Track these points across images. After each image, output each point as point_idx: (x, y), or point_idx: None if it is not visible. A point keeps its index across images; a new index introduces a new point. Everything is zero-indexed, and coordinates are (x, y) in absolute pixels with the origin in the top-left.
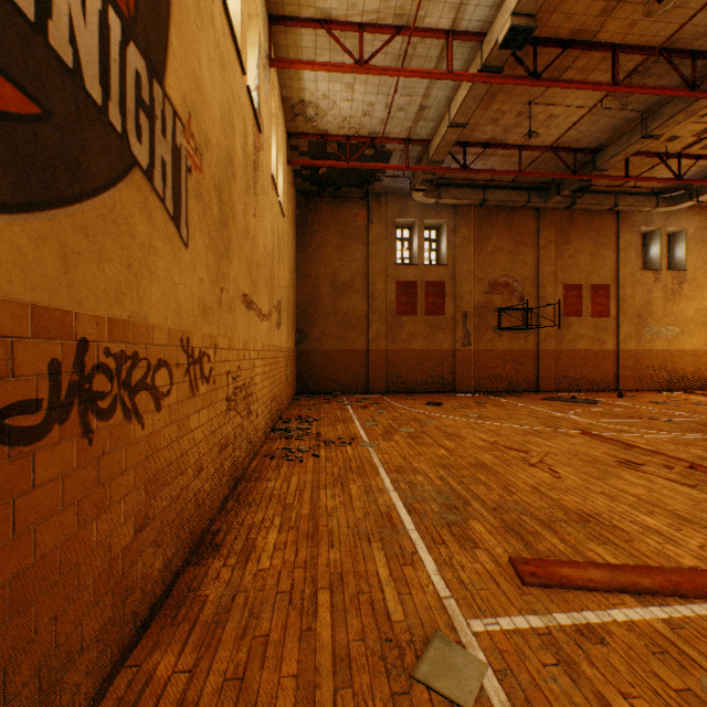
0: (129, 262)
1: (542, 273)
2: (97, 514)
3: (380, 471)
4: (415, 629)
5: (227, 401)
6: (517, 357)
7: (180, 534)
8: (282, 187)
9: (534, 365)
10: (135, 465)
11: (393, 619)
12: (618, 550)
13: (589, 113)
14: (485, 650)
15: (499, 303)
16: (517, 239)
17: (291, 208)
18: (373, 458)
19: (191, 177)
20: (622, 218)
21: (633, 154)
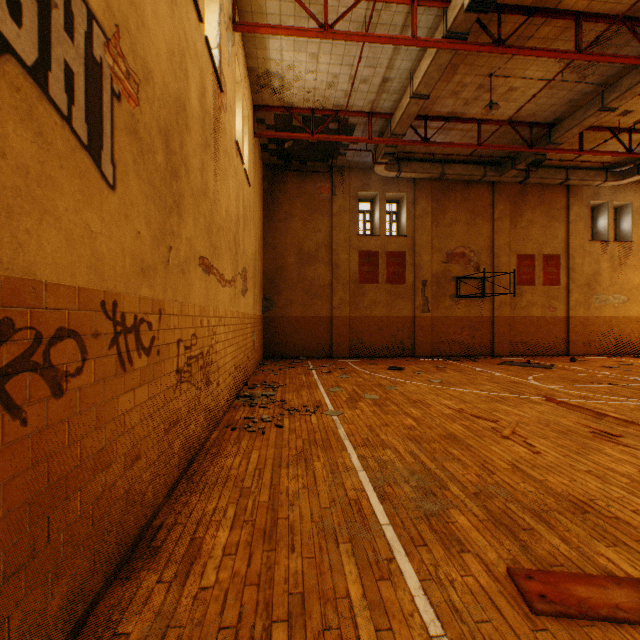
0: None
1: (497, 244)
2: None
3: (346, 444)
4: None
5: (177, 373)
6: (473, 323)
7: (100, 547)
8: (248, 157)
9: (489, 331)
10: (5, 480)
11: None
12: (633, 555)
13: (547, 86)
14: None
15: (456, 272)
16: (473, 211)
17: (257, 180)
18: (339, 430)
19: (120, 105)
20: (572, 192)
21: (587, 128)
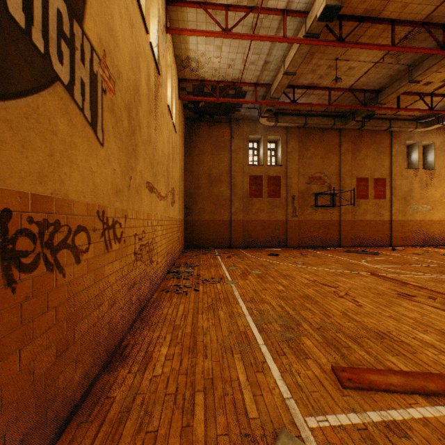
0: (51, 152)
1: (343, 170)
2: (20, 346)
3: (239, 301)
4: (267, 425)
5: (134, 254)
6: (327, 224)
7: (97, 351)
8: (175, 113)
9: (337, 229)
10: (57, 305)
11: (250, 416)
12: (407, 360)
13: (374, 66)
14: (319, 443)
15: (315, 190)
16: (327, 148)
17: (181, 128)
18: (235, 292)
19: (106, 96)
20: (394, 135)
21: (402, 93)
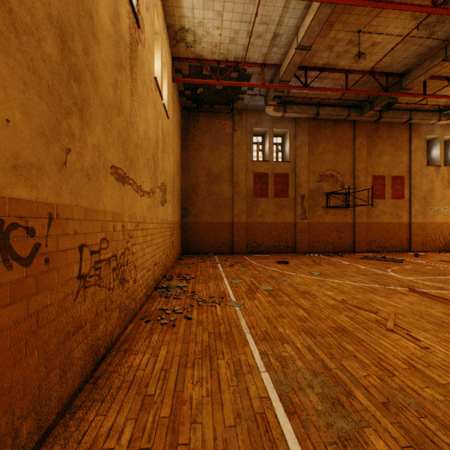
0: None
1: (357, 167)
2: None
3: (248, 339)
4: None
5: (79, 279)
6: (339, 227)
7: None
8: (167, 96)
9: (351, 233)
10: None
11: None
12: None
13: (403, 41)
14: None
15: (327, 189)
16: (339, 143)
17: (176, 117)
18: (241, 322)
19: None
20: (413, 129)
21: (429, 77)
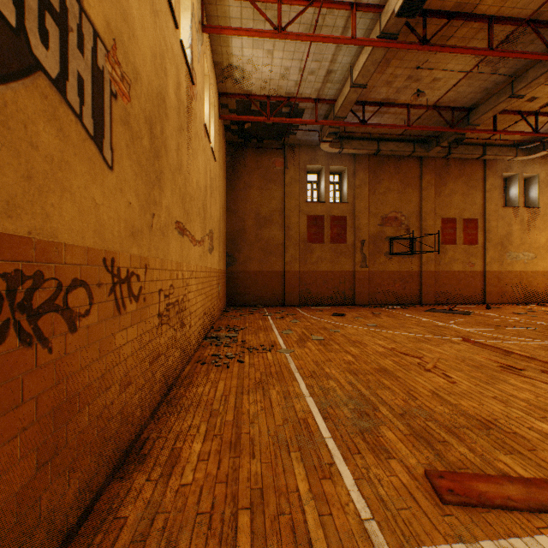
0: (29, 173)
1: (424, 209)
2: None
3: (296, 376)
4: None
5: (158, 317)
6: (404, 277)
7: (102, 451)
8: (214, 136)
9: (417, 283)
10: (38, 394)
11: None
12: (525, 460)
13: (466, 76)
14: None
15: (390, 233)
16: (404, 182)
17: (222, 155)
18: (290, 364)
19: (117, 103)
20: (488, 165)
21: (499, 112)
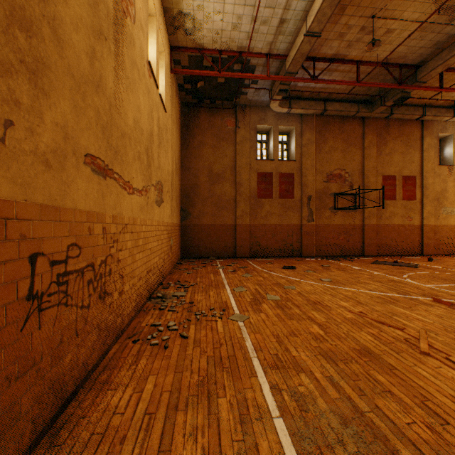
0: None
1: (367, 167)
2: None
3: (255, 366)
4: None
5: (29, 300)
6: (348, 230)
7: None
8: (164, 86)
9: (360, 236)
10: None
11: None
12: None
13: (420, 28)
14: None
15: (335, 189)
16: (348, 141)
17: (175, 112)
18: (246, 342)
19: None
20: (425, 126)
21: (445, 69)
